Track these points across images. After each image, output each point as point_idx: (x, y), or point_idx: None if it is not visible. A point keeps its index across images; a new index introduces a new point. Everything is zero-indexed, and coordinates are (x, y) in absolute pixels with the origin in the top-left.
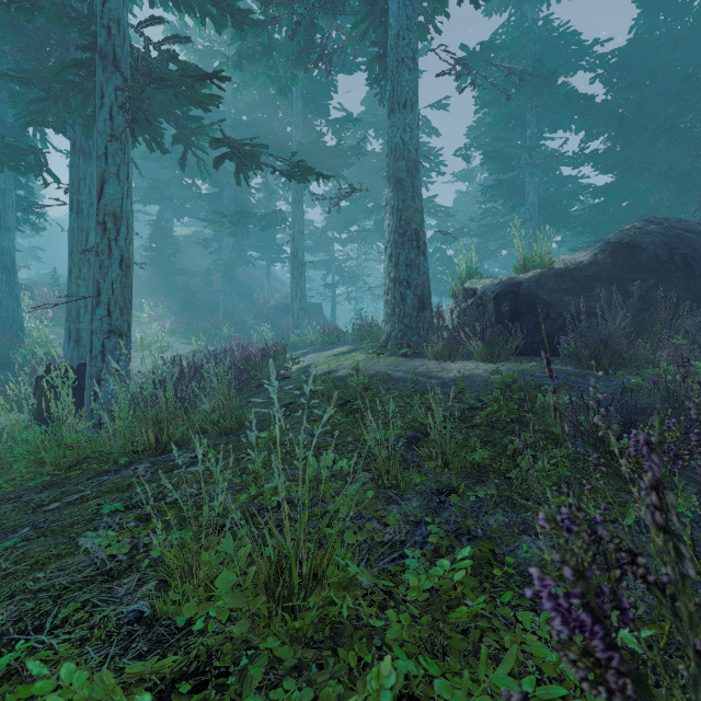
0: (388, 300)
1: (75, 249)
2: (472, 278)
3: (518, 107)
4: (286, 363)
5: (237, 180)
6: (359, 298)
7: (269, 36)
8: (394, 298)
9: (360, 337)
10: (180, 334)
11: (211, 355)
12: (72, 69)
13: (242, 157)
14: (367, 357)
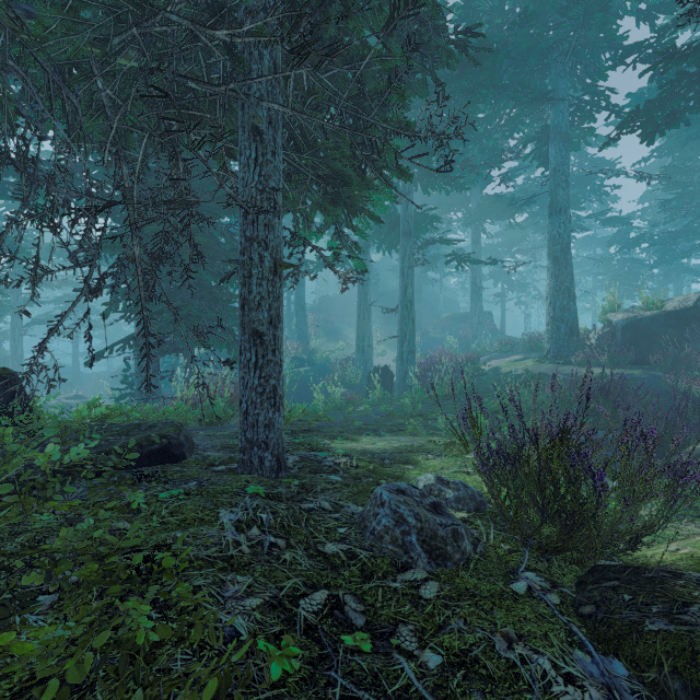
0: (548, 329)
1: (361, 303)
2: (615, 311)
3: (693, 134)
4: (480, 365)
5: (456, 268)
6: (529, 303)
7: (465, 158)
8: (552, 328)
9: (530, 348)
10: (386, 343)
11: (428, 359)
12: (388, 236)
13: (462, 261)
14: (534, 363)
